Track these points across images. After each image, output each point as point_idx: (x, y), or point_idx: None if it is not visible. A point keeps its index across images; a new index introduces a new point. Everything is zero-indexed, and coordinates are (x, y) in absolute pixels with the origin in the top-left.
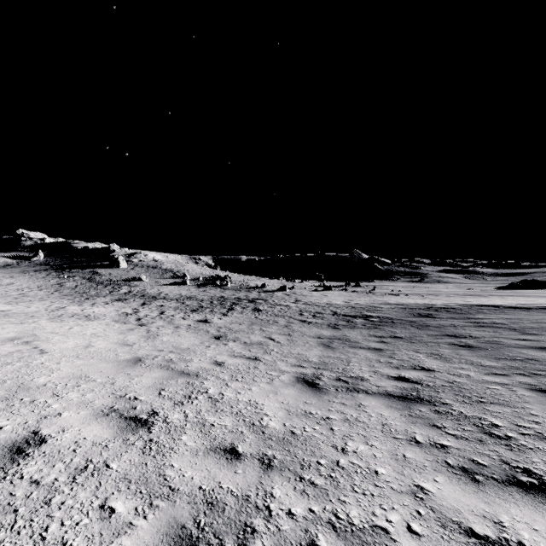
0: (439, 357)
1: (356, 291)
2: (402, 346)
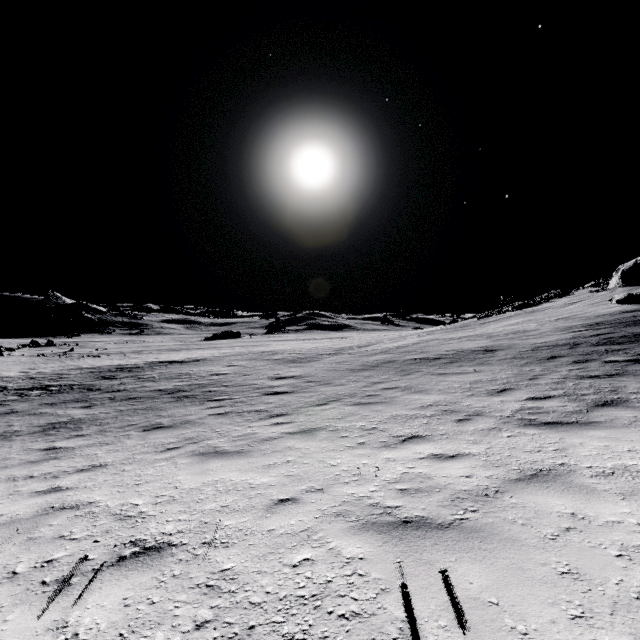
0: (88, 408)
1: (44, 355)
2: (66, 406)
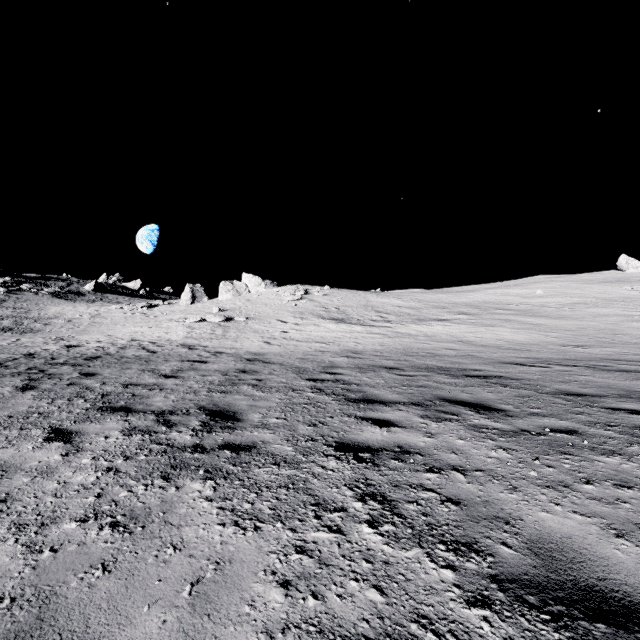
0: None
1: None
2: None
